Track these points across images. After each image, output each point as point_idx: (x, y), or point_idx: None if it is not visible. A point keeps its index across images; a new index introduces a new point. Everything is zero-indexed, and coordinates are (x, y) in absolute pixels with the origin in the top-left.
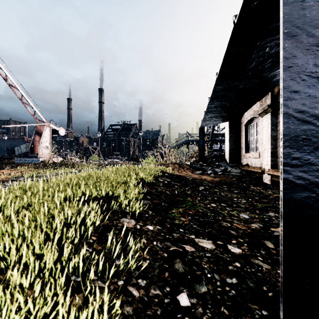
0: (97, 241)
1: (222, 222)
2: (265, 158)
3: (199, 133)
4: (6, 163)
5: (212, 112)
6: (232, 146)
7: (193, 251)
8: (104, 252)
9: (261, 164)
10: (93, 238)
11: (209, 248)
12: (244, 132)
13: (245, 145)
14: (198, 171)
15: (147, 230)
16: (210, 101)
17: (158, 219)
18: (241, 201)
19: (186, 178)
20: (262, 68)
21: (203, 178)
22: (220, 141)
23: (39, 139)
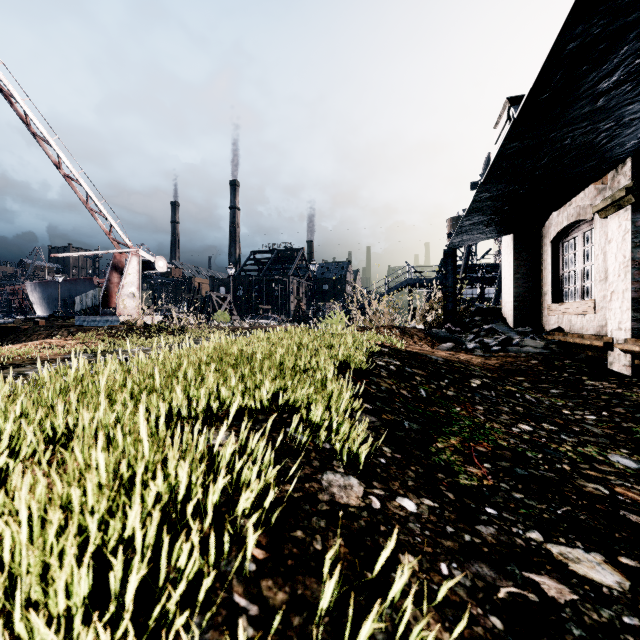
0: (269, 566)
1: (581, 482)
2: (616, 314)
3: (445, 261)
4: (60, 326)
5: (481, 211)
6: (519, 289)
7: (573, 603)
8: (300, 618)
9: (599, 327)
10: (256, 551)
11: (613, 588)
12: (551, 256)
13: (553, 286)
14: (444, 343)
15: (403, 515)
16: (482, 184)
17: (415, 473)
18: (584, 416)
19: (432, 359)
20: (633, 87)
21: (462, 359)
22: (483, 281)
23: (118, 280)
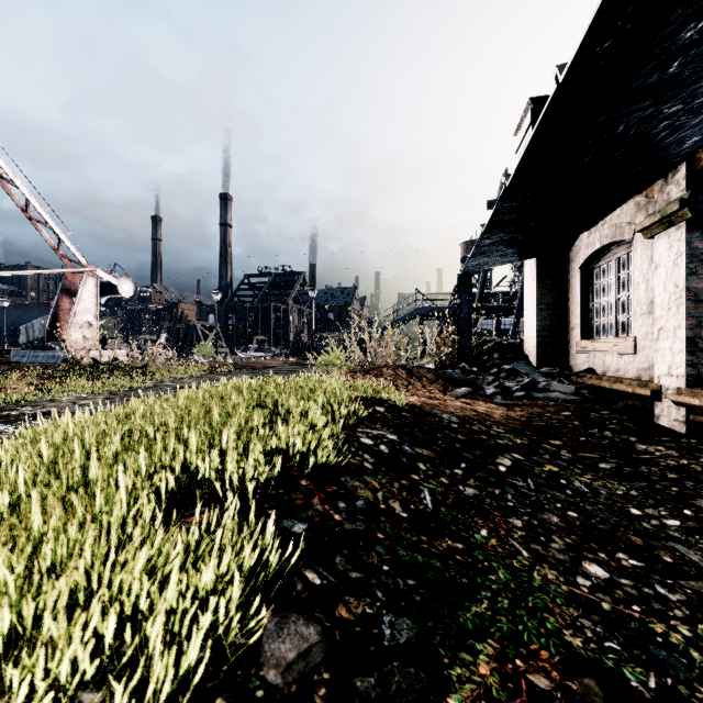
0: None
1: None
2: (665, 357)
3: (459, 288)
4: None
5: (503, 227)
6: (544, 322)
7: None
8: None
9: (640, 371)
10: None
11: None
12: (580, 284)
13: (582, 320)
14: (458, 387)
15: None
16: (507, 189)
17: None
18: (662, 521)
19: (443, 421)
20: None
21: (481, 413)
22: (500, 311)
23: (70, 306)
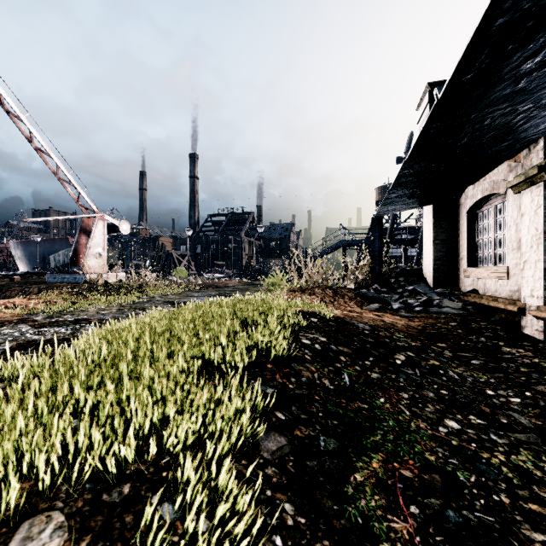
0: None
1: (526, 531)
2: (528, 282)
3: (373, 228)
4: (33, 282)
5: (405, 185)
6: (439, 254)
7: None
8: None
9: (512, 292)
10: None
11: None
12: (467, 225)
13: (468, 252)
14: (371, 303)
15: None
16: (406, 162)
17: None
18: (508, 399)
19: (358, 329)
20: None
21: (388, 323)
22: (406, 243)
23: (86, 242)
